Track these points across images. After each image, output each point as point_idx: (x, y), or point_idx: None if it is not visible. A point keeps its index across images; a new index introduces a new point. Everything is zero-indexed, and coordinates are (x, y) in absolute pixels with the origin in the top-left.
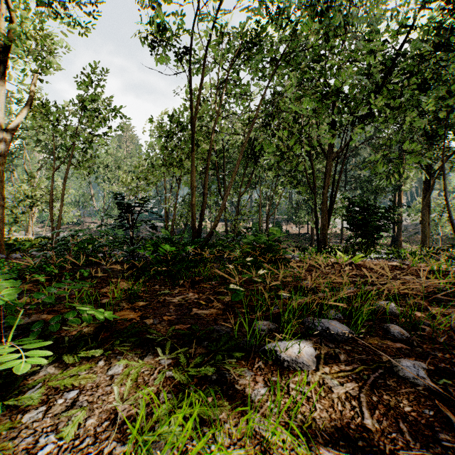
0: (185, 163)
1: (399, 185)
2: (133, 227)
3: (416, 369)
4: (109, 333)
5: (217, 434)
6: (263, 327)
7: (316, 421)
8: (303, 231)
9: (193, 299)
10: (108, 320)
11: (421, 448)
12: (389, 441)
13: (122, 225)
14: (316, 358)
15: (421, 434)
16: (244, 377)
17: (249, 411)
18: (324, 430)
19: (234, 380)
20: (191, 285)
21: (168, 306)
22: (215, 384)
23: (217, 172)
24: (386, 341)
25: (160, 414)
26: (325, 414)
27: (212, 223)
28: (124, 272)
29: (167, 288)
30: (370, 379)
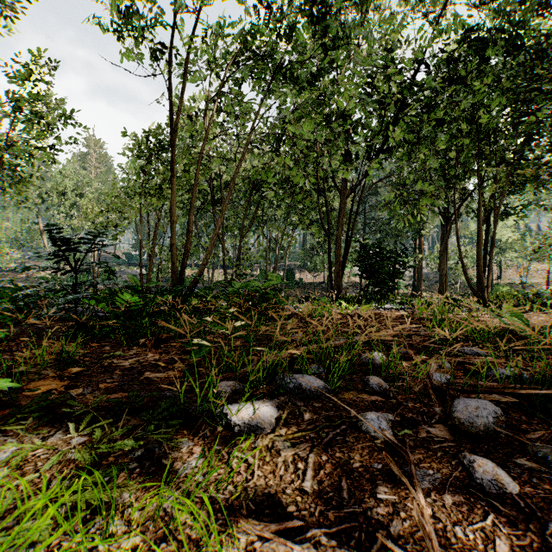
0: (166, 191)
1: (420, 229)
2: (76, 270)
3: (380, 421)
4: (10, 411)
5: (111, 522)
6: (226, 388)
7: (246, 491)
8: (319, 280)
9: (150, 361)
10: (9, 392)
11: (354, 505)
12: (323, 503)
13: (58, 267)
14: (275, 419)
15: (360, 490)
16: (179, 450)
17: (160, 488)
18: (253, 500)
19: (164, 454)
20: (155, 344)
21: (112, 370)
22: (136, 461)
23: (214, 206)
24: (362, 395)
25: (28, 506)
26: (262, 481)
27: (211, 270)
28: (67, 332)
29: (121, 349)
30: (328, 437)
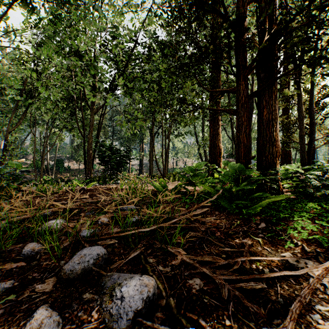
0: None
1: (142, 139)
2: None
3: None
4: None
5: None
6: None
7: None
8: (83, 167)
9: None
10: None
11: None
12: None
13: None
14: None
15: None
16: None
17: None
18: None
19: None
20: None
21: None
22: None
23: None
24: (6, 265)
25: None
26: None
27: None
28: None
29: None
30: None
